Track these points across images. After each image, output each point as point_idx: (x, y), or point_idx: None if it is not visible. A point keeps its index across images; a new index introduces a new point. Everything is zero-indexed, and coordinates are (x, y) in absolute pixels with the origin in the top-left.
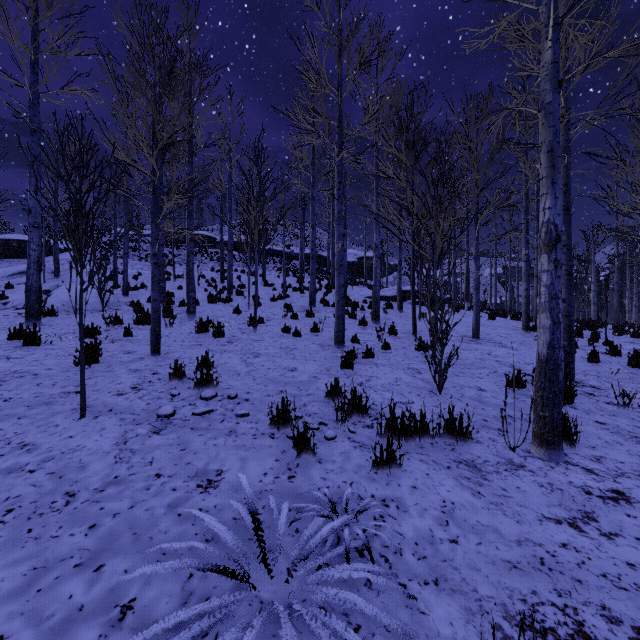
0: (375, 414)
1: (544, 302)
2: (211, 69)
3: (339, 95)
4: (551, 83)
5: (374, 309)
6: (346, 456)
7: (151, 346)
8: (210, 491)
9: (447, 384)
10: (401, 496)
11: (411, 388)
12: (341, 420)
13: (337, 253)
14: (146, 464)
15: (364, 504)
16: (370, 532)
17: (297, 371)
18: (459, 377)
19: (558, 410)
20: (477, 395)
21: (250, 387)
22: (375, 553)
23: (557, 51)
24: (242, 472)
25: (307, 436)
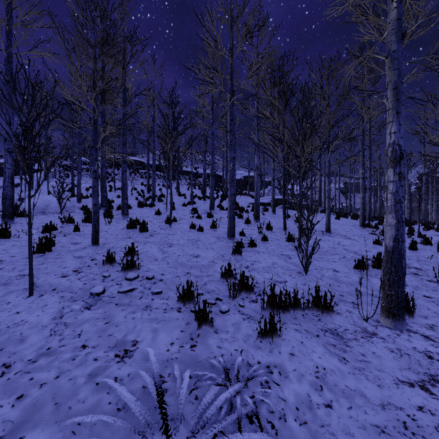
0: (258, 291)
1: (390, 205)
2: (139, 40)
3: (231, 56)
4: (396, 35)
5: (255, 212)
6: (237, 327)
7: (92, 239)
8: (125, 360)
9: (310, 267)
10: (282, 362)
11: (284, 270)
12: (233, 296)
13: (229, 171)
14: (75, 336)
15: (252, 371)
16: (258, 398)
17: (200, 257)
18: (319, 261)
19: (402, 289)
20: (333, 275)
21: (164, 270)
22: (263, 419)
23: (401, 10)
24: (153, 342)
25: (206, 311)
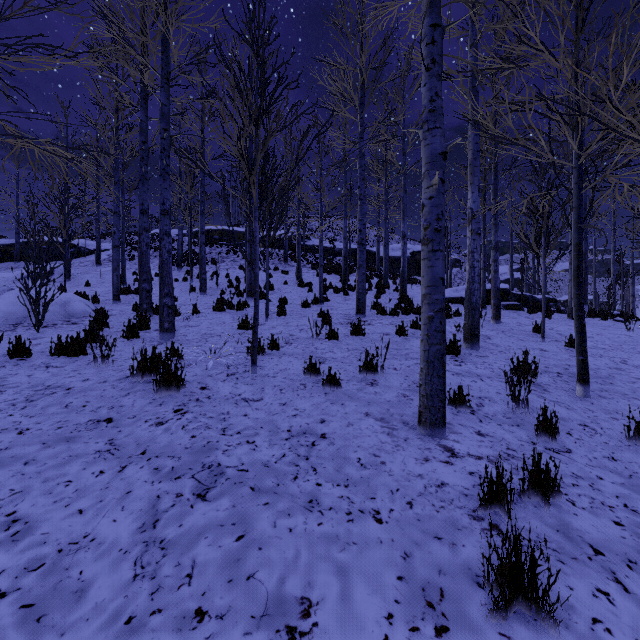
0: None
1: None
2: None
3: None
4: None
5: (469, 323)
6: None
7: None
8: None
9: None
10: None
11: None
12: None
13: (427, 201)
14: None
15: None
16: None
17: None
18: None
19: None
20: None
21: None
22: None
23: None
24: None
25: None
